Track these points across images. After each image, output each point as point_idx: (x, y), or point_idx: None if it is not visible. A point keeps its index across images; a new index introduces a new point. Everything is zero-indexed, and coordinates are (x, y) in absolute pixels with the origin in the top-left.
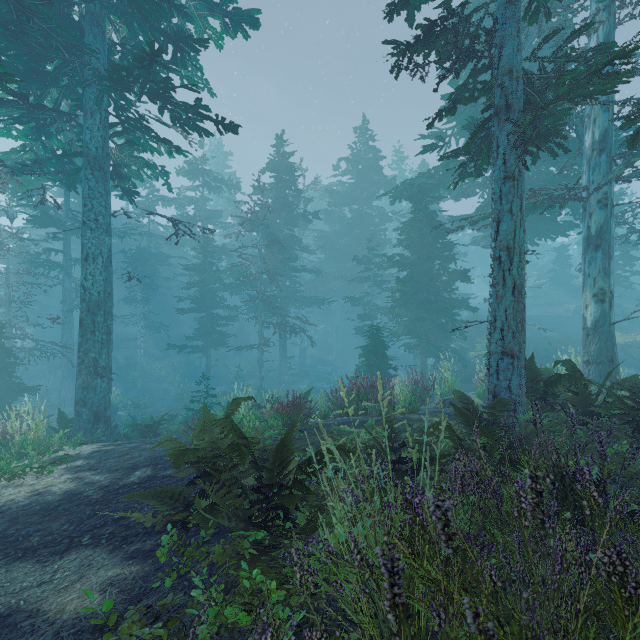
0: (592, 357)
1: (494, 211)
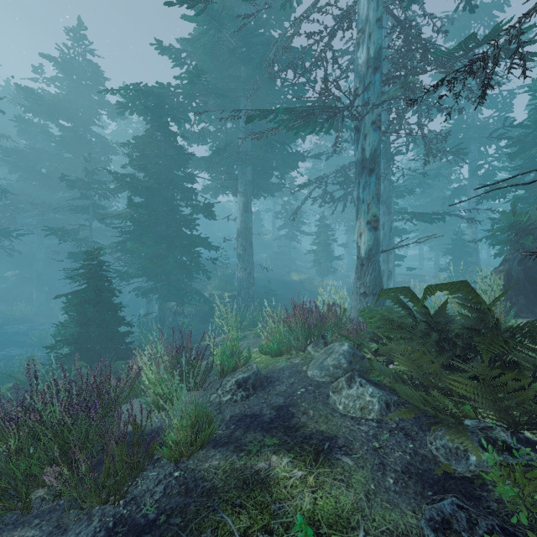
0: (369, 288)
1: None
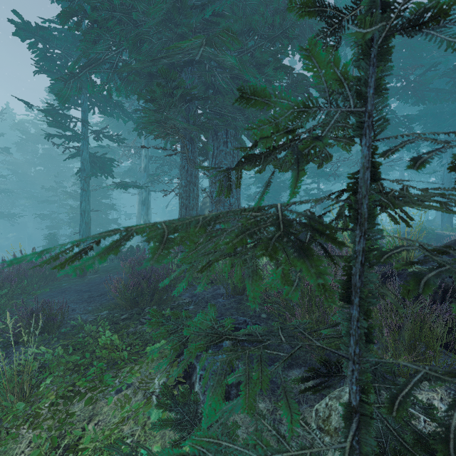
0: (142, 244)
1: (80, 199)
